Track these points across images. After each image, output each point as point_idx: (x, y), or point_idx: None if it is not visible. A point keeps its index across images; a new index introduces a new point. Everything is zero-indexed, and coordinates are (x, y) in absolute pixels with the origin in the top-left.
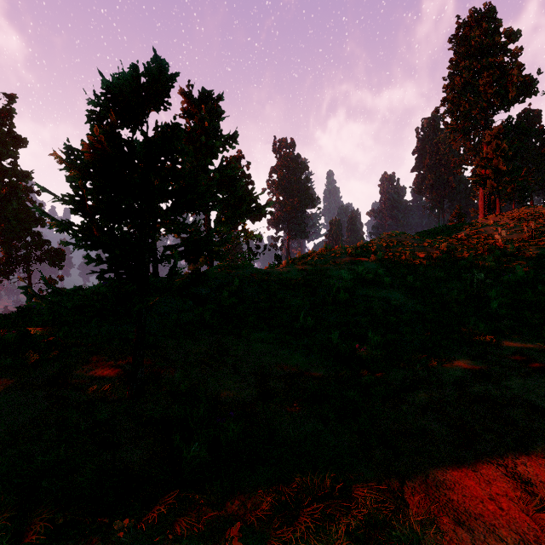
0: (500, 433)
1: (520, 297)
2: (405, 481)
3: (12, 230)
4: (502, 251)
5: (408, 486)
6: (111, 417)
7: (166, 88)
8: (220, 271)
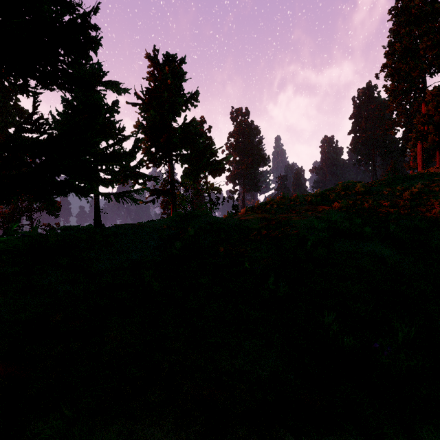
0: None
1: None
2: None
3: None
4: None
5: None
6: None
7: None
8: (174, 219)
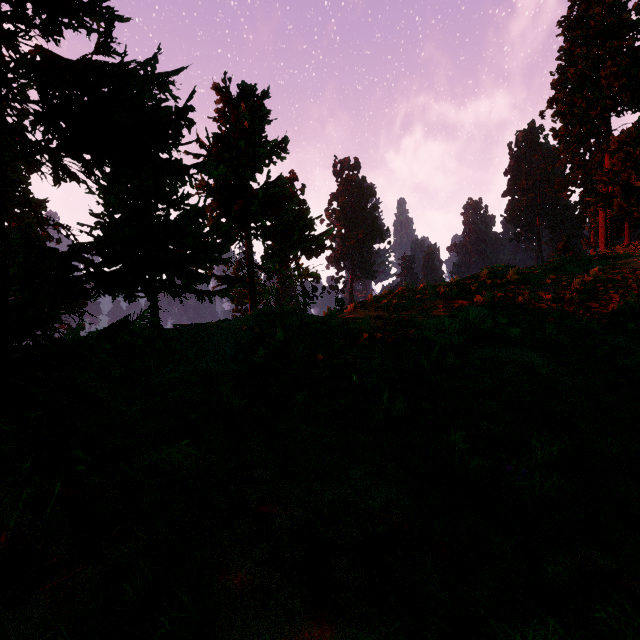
0: None
1: None
2: None
3: None
4: None
5: None
6: None
7: None
8: (257, 319)
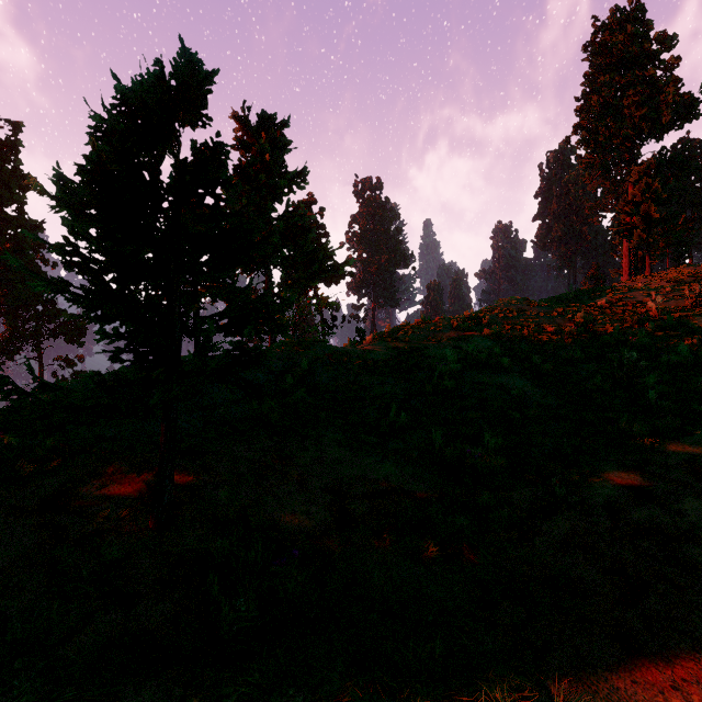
0: (677, 581)
1: (687, 385)
2: (546, 656)
3: (17, 296)
4: (658, 323)
5: (550, 665)
6: (125, 557)
7: (204, 95)
8: (283, 349)
